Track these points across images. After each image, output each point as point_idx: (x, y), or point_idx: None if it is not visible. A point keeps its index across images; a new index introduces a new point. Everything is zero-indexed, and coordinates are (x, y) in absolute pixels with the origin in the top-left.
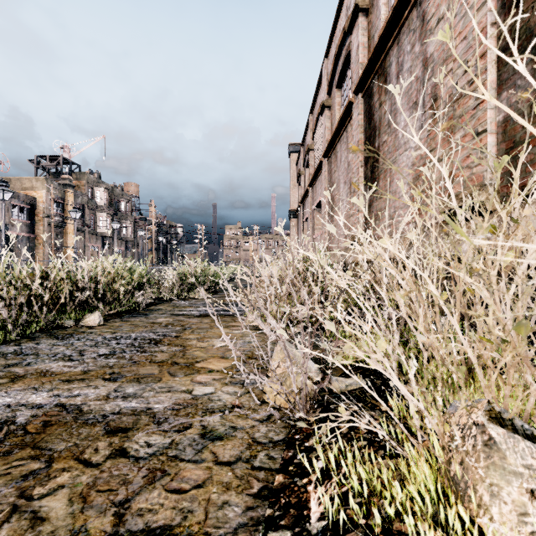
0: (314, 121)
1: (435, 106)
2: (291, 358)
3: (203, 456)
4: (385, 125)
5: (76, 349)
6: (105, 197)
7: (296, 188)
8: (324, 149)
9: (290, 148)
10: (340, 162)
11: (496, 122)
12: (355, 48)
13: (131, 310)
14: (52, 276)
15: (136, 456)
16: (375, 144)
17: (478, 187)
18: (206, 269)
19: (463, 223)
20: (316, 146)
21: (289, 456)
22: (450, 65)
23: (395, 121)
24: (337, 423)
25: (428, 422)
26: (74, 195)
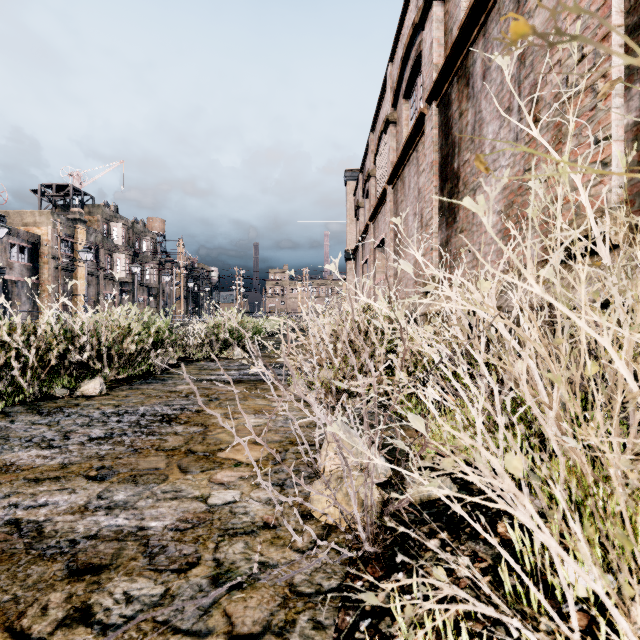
0: (376, 141)
1: (536, 111)
2: (349, 447)
3: (210, 623)
4: (467, 139)
5: (61, 430)
6: (123, 234)
7: (354, 223)
8: (388, 174)
9: (346, 175)
10: (408, 189)
11: (623, 126)
12: (428, 46)
13: (146, 374)
14: (39, 332)
15: (105, 621)
16: (454, 165)
17: (599, 213)
18: (243, 321)
19: (607, 255)
20: (379, 171)
21: (347, 624)
22: (557, 56)
23: (481, 134)
24: (421, 561)
25: (571, 572)
26: (85, 232)
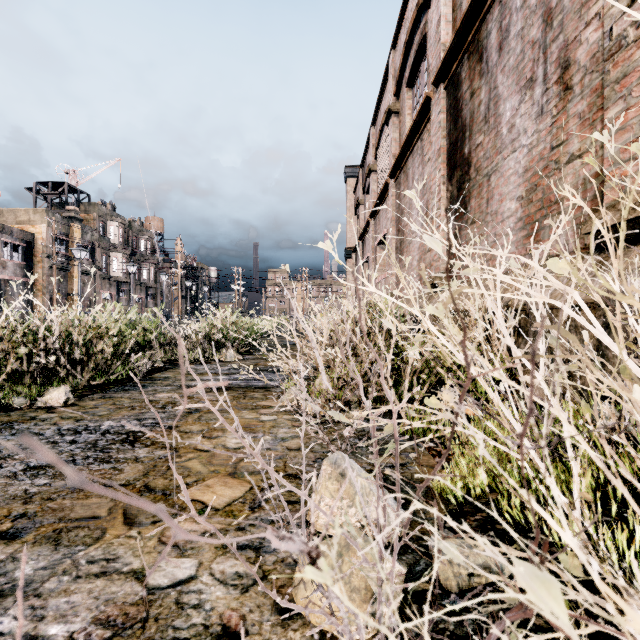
0: (377, 135)
1: (567, 77)
2: (351, 492)
3: None
4: (480, 120)
5: None
6: (120, 233)
7: (354, 221)
8: (390, 167)
9: (346, 172)
10: (412, 181)
11: None
12: (434, 25)
13: (126, 379)
14: None
15: None
16: (464, 150)
17: None
18: (238, 321)
19: None
20: (380, 165)
21: None
22: (595, 8)
23: (496, 113)
24: None
25: None
26: (81, 231)
